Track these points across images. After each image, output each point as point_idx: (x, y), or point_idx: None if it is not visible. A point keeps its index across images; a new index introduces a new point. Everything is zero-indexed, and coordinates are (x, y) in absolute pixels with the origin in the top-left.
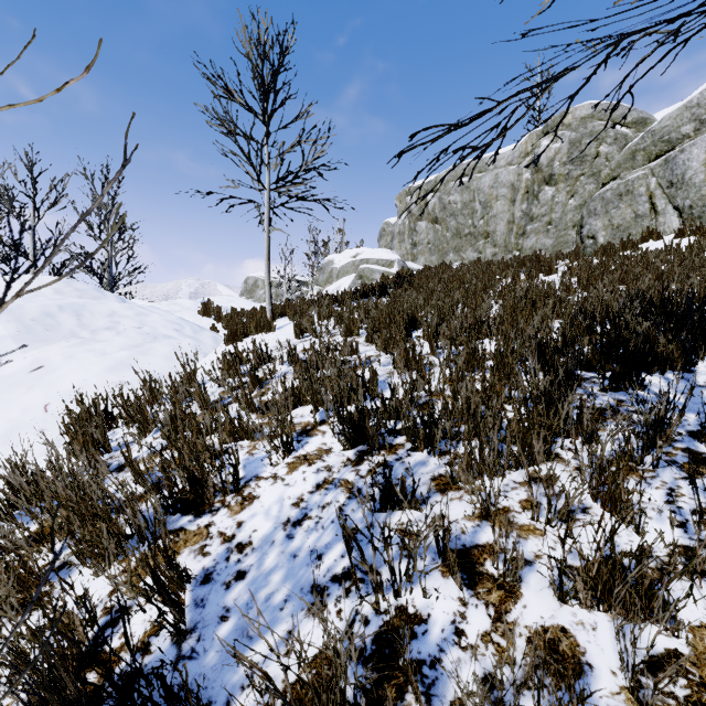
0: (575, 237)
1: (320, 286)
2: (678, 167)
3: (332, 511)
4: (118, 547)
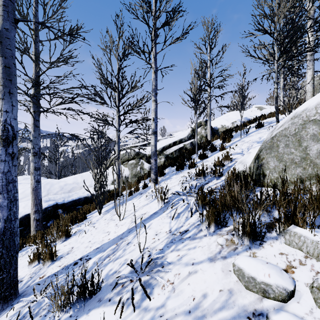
0: None
1: None
2: None
3: None
4: None
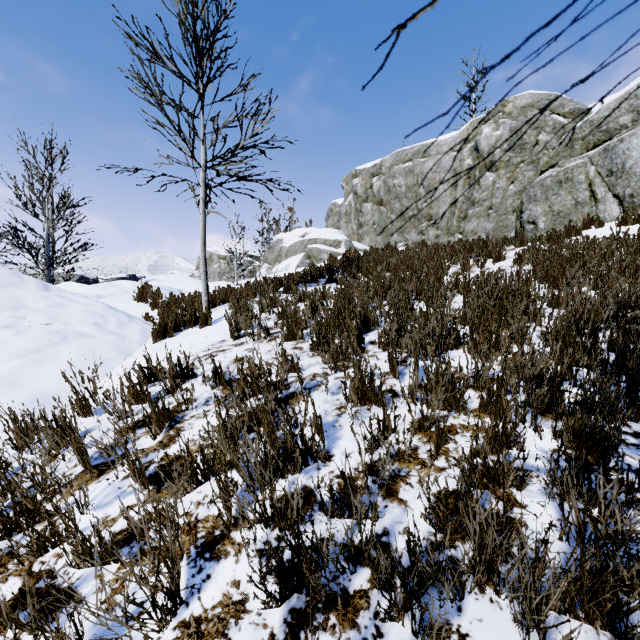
0: (514, 222)
1: (269, 264)
2: (618, 156)
3: None
4: None
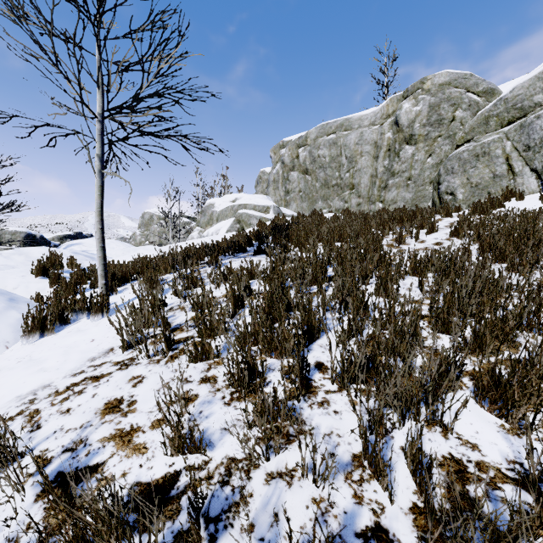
0: (431, 192)
1: (201, 227)
2: (536, 131)
3: None
4: None
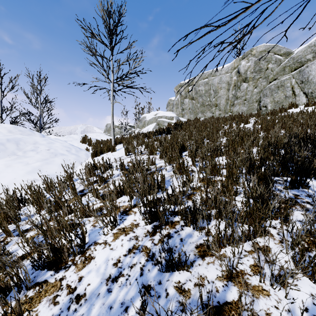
0: (257, 106)
1: (139, 128)
2: (305, 74)
3: (136, 270)
4: (1, 298)
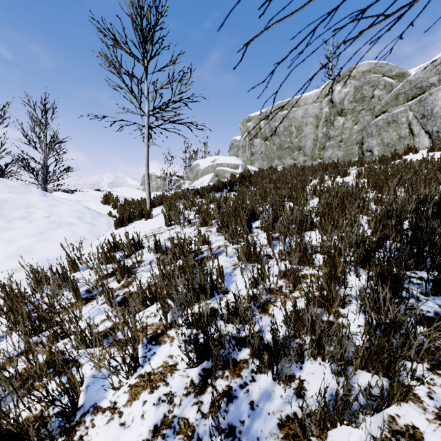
0: (357, 151)
1: (190, 180)
2: (428, 104)
3: None
4: None
